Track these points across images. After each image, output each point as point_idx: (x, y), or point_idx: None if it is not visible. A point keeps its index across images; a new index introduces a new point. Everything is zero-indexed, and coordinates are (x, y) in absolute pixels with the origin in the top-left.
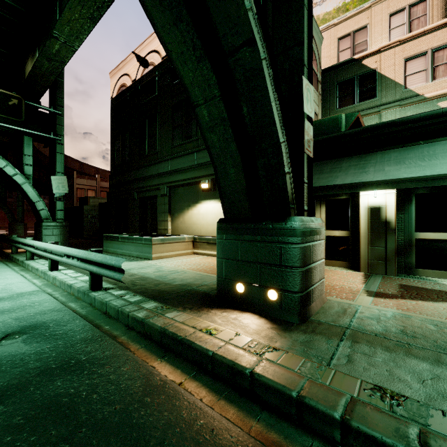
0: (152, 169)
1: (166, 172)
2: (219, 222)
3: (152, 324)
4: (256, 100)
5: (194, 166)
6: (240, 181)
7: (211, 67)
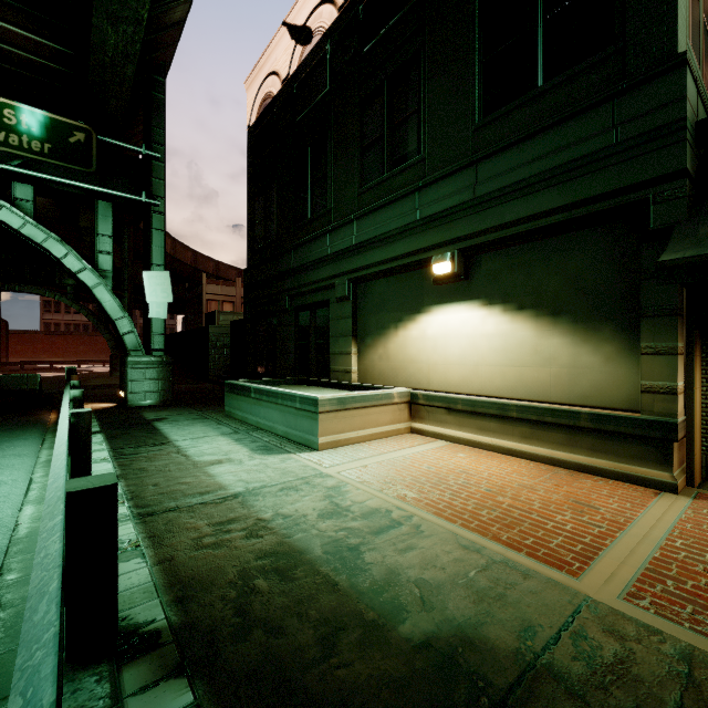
0: (319, 246)
1: (348, 248)
2: None
3: None
4: None
5: (413, 225)
6: None
7: None
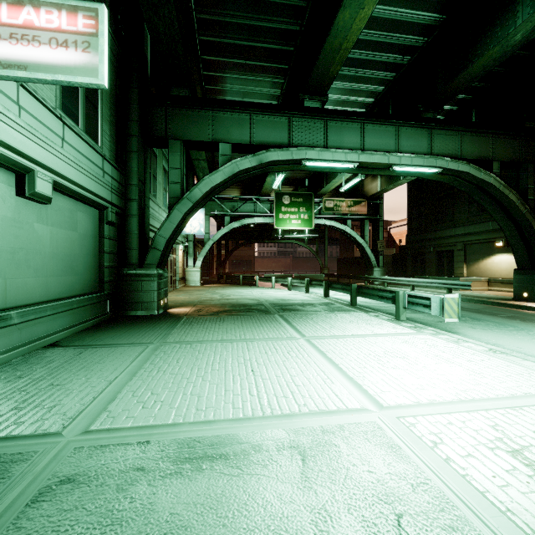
0: (449, 231)
1: (462, 234)
2: (514, 270)
3: (487, 300)
4: (530, 232)
5: (489, 231)
6: (525, 255)
7: (511, 223)
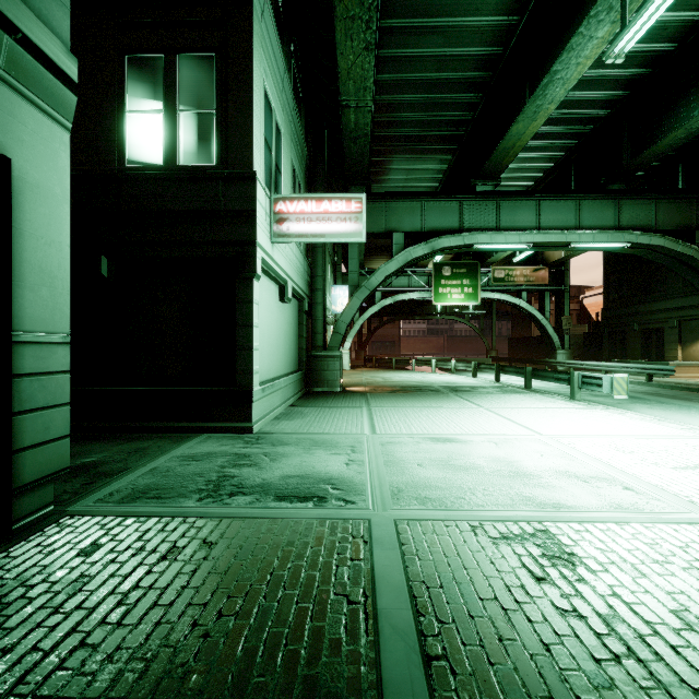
0: (658, 305)
1: (675, 307)
2: None
3: (693, 387)
4: None
5: None
6: None
7: None
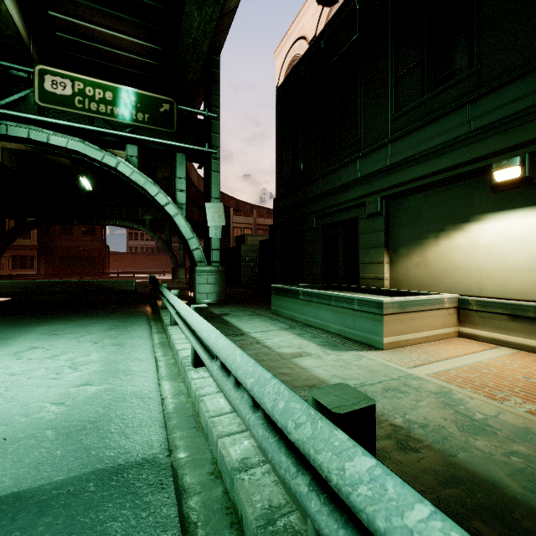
0: (348, 172)
1: (380, 169)
2: None
3: None
4: None
5: (464, 137)
6: None
7: None
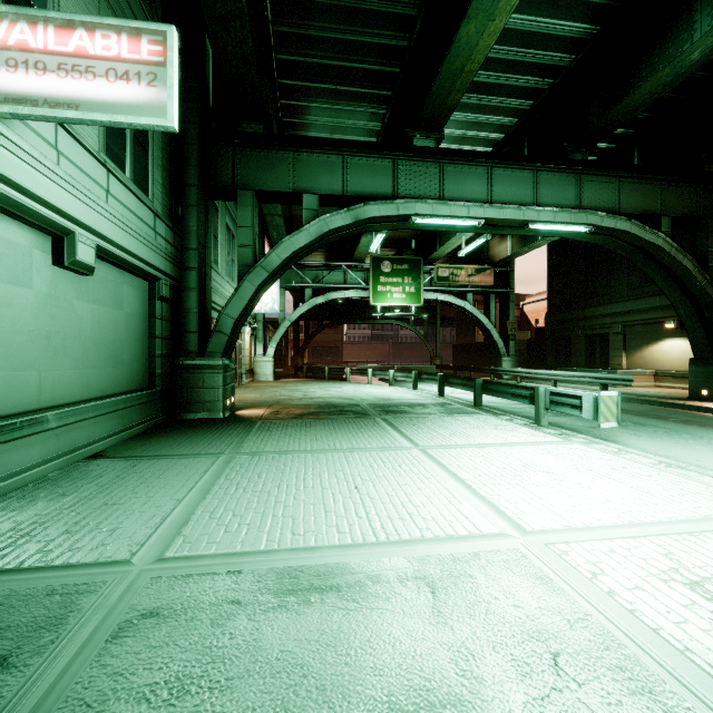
0: (602, 309)
1: (620, 312)
2: (690, 359)
3: (654, 400)
4: (711, 310)
5: (656, 308)
6: (704, 340)
7: (686, 298)
